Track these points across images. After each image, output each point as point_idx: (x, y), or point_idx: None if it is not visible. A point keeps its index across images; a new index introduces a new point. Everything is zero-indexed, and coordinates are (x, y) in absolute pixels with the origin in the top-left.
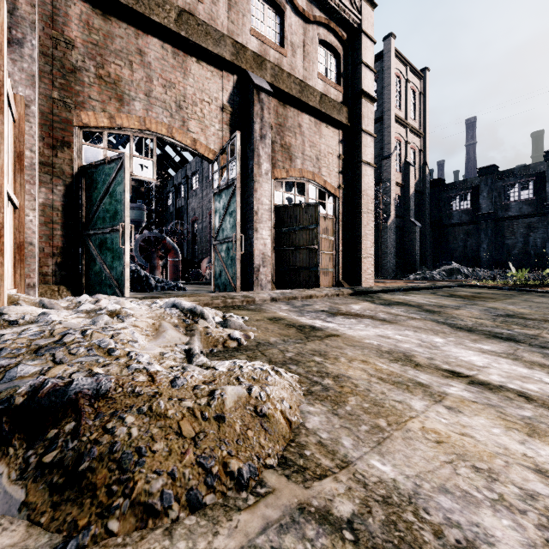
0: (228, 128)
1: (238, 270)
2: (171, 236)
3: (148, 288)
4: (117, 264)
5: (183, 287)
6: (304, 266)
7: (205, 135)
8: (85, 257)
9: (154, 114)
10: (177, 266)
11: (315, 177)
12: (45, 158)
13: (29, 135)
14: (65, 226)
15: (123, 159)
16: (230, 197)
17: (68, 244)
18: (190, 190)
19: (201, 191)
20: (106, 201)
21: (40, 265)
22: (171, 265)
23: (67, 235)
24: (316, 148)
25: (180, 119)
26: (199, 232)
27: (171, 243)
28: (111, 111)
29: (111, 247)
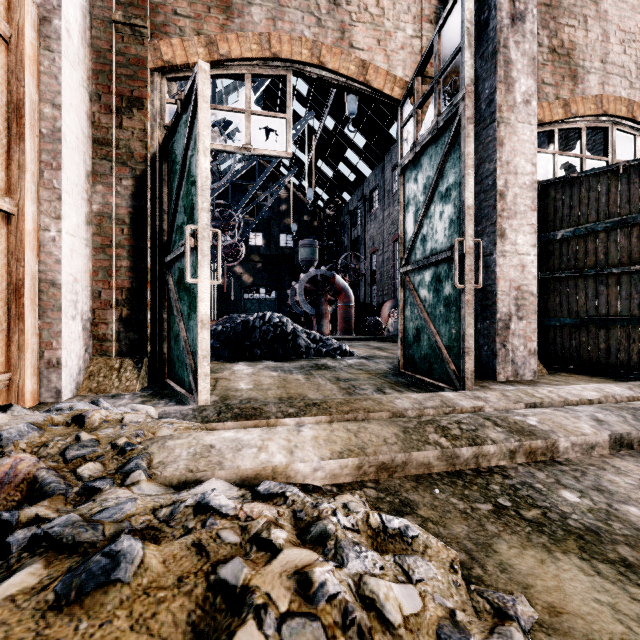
0: (433, 28)
1: (469, 331)
2: (342, 273)
3: (295, 352)
4: (193, 321)
5: (349, 352)
6: (624, 315)
7: (385, 52)
8: (167, 306)
9: (287, 25)
10: (348, 313)
11: (633, 109)
12: (103, 131)
13: (50, 77)
14: (135, 250)
15: (196, 79)
16: (443, 155)
17: (139, 282)
18: (368, 213)
19: (381, 212)
20: (183, 190)
21: (95, 322)
22: (340, 312)
23: (137, 267)
24: (635, 45)
25: (336, 27)
26: (379, 266)
27: (341, 282)
28: (211, 31)
29: (187, 284)
